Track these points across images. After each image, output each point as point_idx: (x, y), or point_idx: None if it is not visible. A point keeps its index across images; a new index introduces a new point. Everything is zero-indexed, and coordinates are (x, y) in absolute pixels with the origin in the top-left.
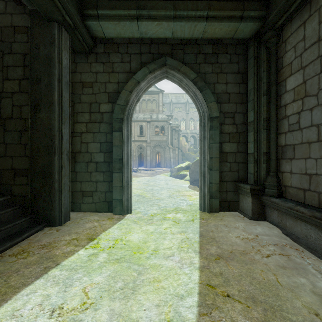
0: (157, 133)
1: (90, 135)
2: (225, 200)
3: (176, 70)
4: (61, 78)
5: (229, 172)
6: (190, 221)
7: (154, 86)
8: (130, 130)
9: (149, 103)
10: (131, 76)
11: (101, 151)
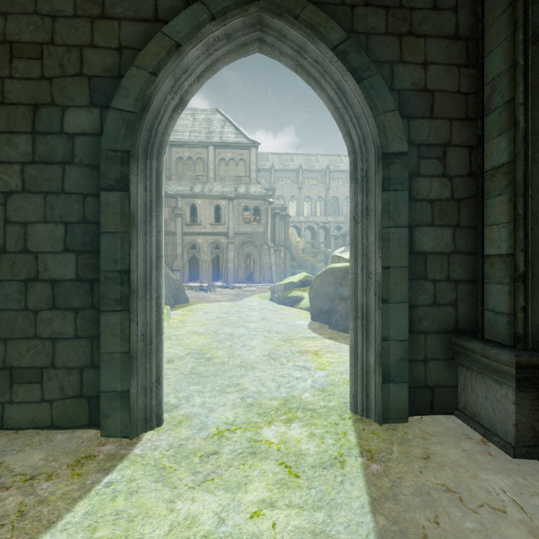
0: (248, 220)
1: (35, 201)
2: (420, 384)
3: (289, 16)
4: None
5: (432, 307)
6: (334, 463)
7: (241, 134)
8: (157, 187)
9: (234, 168)
10: (157, 31)
11: (69, 249)
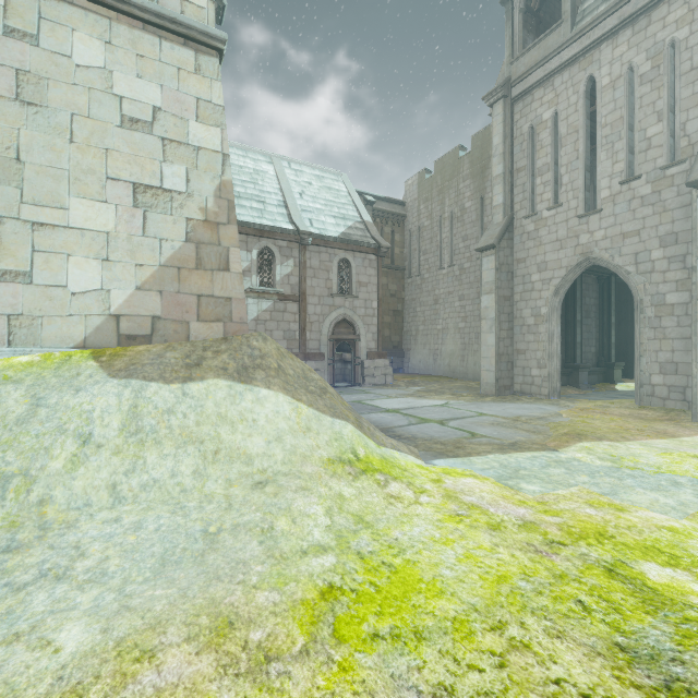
0: None
1: None
2: None
3: None
4: (632, 308)
5: None
6: None
7: None
8: None
9: None
10: None
11: None
